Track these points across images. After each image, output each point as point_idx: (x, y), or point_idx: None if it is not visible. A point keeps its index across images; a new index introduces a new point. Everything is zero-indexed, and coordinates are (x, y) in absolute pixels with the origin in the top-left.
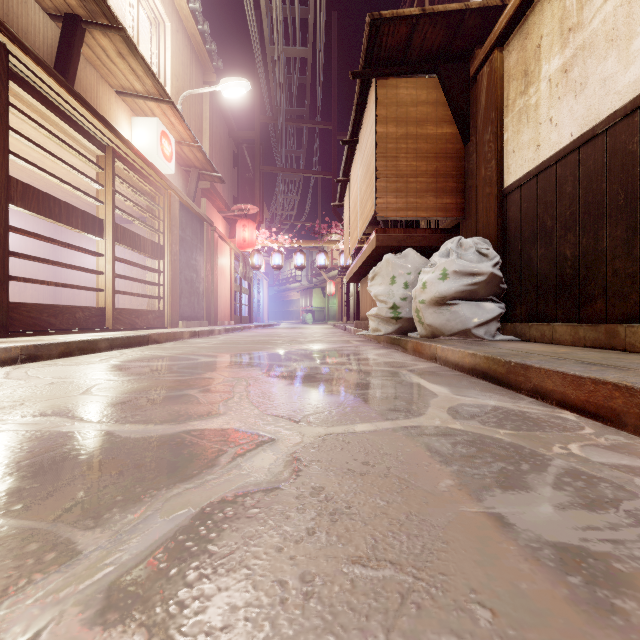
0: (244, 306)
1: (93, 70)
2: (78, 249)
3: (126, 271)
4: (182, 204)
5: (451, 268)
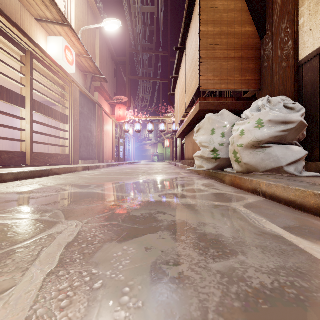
0: (121, 152)
1: (17, 1)
2: (4, 113)
3: (52, 132)
4: (81, 93)
5: (266, 118)
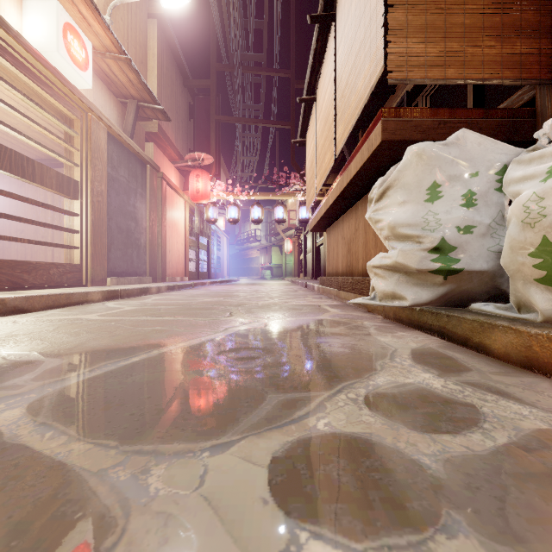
0: (202, 262)
1: None
2: None
3: (61, 221)
4: (112, 136)
5: None
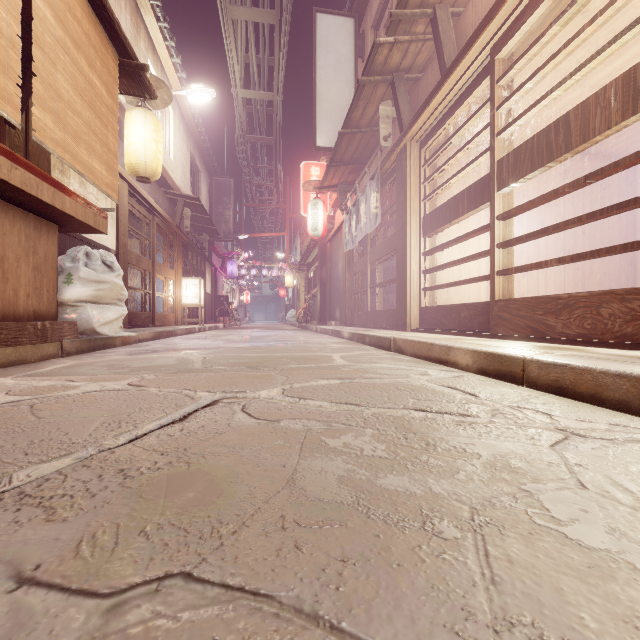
0: None
1: None
2: (466, 237)
3: None
4: None
5: None
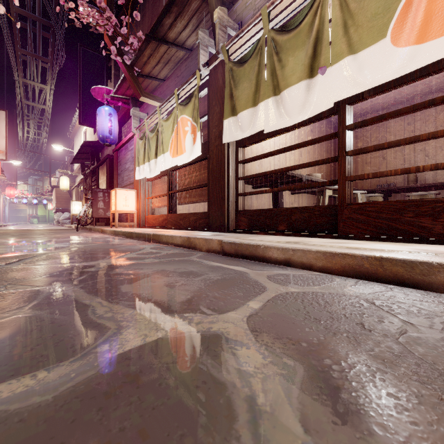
0: None
1: None
2: None
3: None
4: None
5: (64, 216)
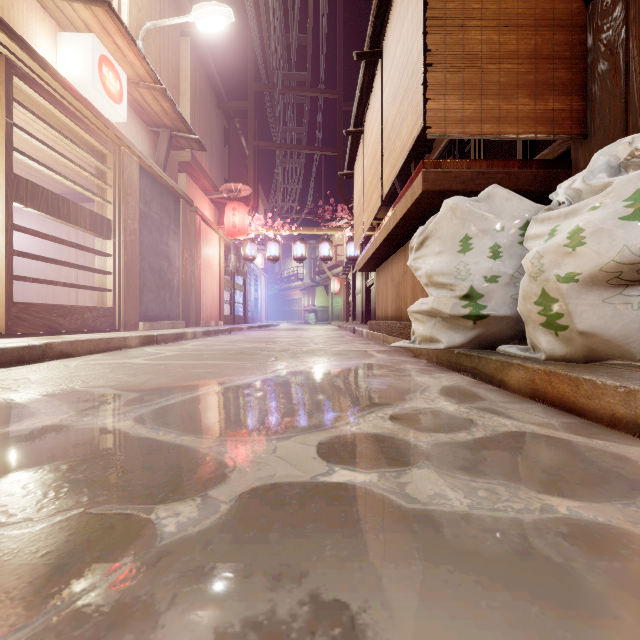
0: (238, 304)
1: None
2: None
3: (86, 260)
4: (145, 170)
5: None
